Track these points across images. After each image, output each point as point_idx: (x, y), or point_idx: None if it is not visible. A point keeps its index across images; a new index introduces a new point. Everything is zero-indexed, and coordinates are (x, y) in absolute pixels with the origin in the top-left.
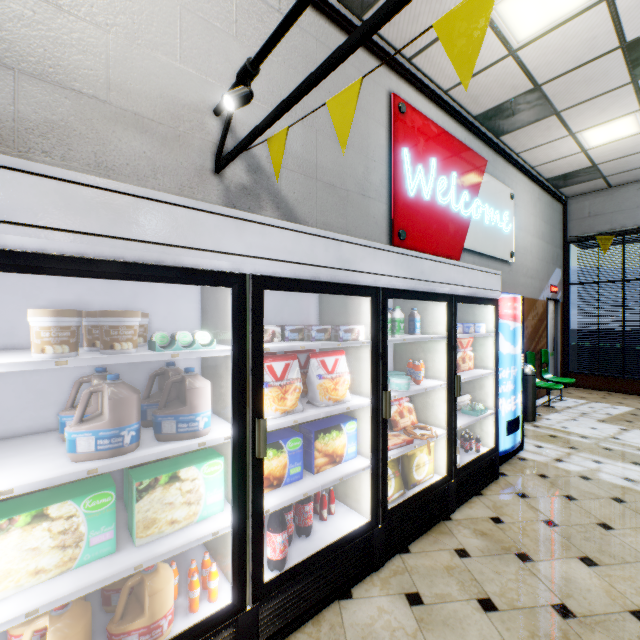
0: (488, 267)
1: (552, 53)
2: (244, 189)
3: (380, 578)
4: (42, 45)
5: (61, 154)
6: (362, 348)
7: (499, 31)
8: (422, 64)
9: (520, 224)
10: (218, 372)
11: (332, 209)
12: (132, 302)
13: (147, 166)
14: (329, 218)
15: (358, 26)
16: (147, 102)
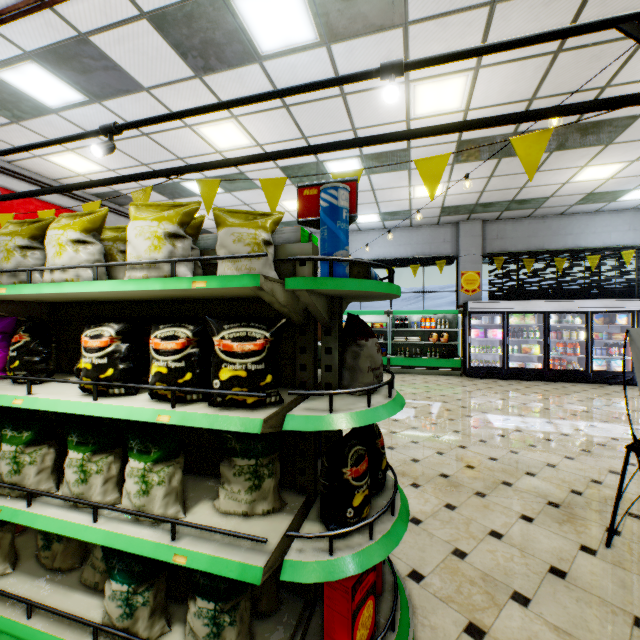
0: None
1: None
2: None
3: None
4: None
5: None
6: None
7: (62, 166)
8: (21, 166)
9: None
10: None
11: None
12: None
13: None
14: None
15: None
16: None
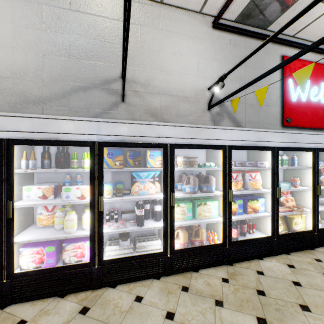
0: None
1: None
2: (217, 113)
3: (275, 258)
4: (165, 85)
5: (169, 114)
6: (267, 170)
7: None
8: (300, 35)
9: None
10: (214, 176)
11: (252, 114)
12: (188, 154)
13: (189, 112)
14: (250, 118)
15: (264, 34)
16: (189, 92)
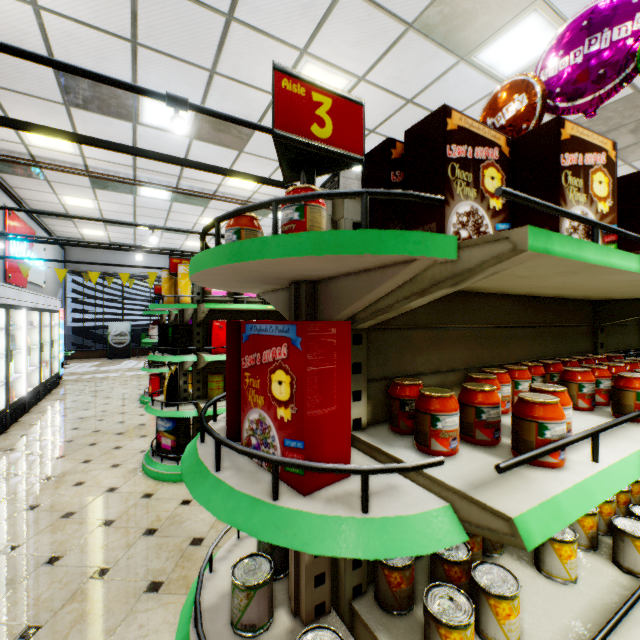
0: (35, 290)
1: (79, 210)
2: None
3: (44, 401)
4: None
5: None
6: (32, 329)
7: (61, 199)
8: (17, 190)
9: (47, 264)
10: None
11: None
12: None
13: None
14: None
15: None
16: None
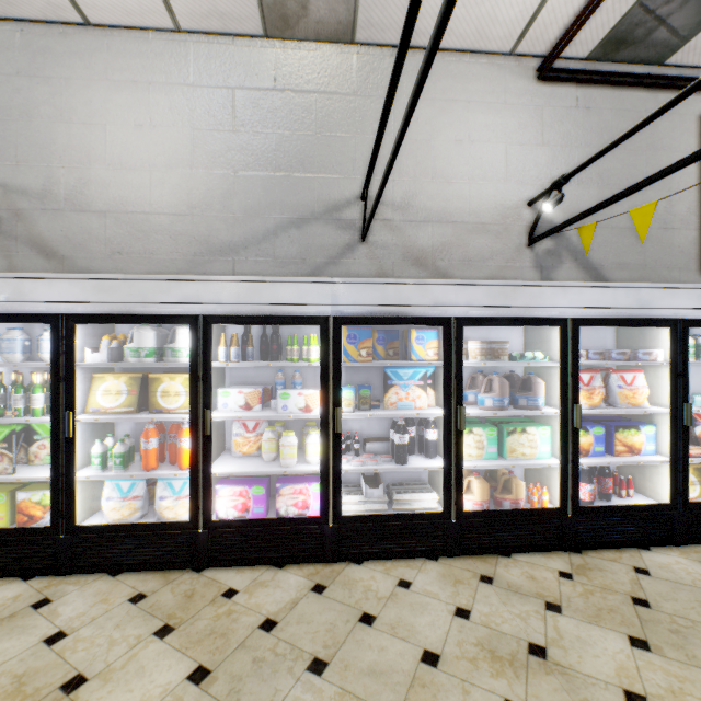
0: None
1: None
2: (548, 252)
3: (679, 550)
4: (440, 205)
5: (448, 258)
6: (660, 368)
7: None
8: None
9: None
10: (541, 378)
11: (627, 249)
12: (487, 336)
13: (487, 253)
14: (624, 258)
15: (658, 75)
16: (487, 214)
